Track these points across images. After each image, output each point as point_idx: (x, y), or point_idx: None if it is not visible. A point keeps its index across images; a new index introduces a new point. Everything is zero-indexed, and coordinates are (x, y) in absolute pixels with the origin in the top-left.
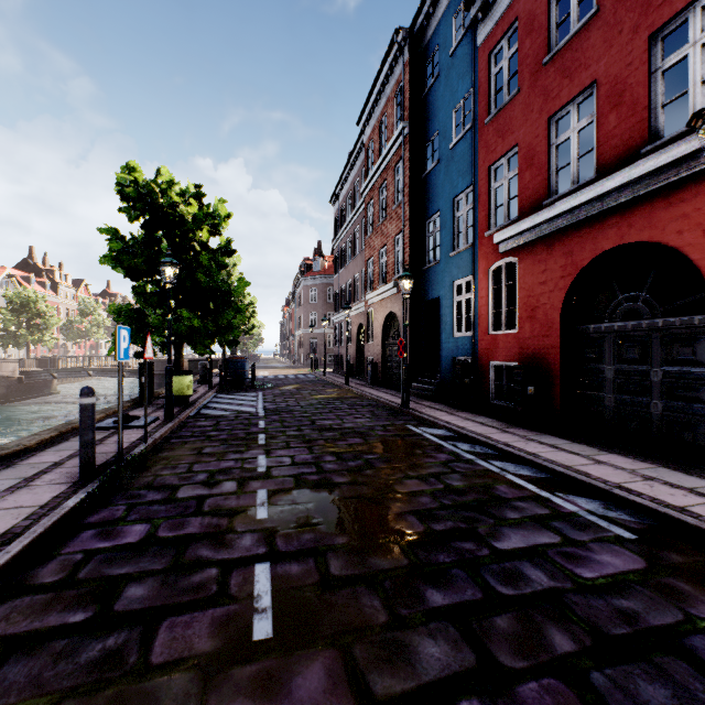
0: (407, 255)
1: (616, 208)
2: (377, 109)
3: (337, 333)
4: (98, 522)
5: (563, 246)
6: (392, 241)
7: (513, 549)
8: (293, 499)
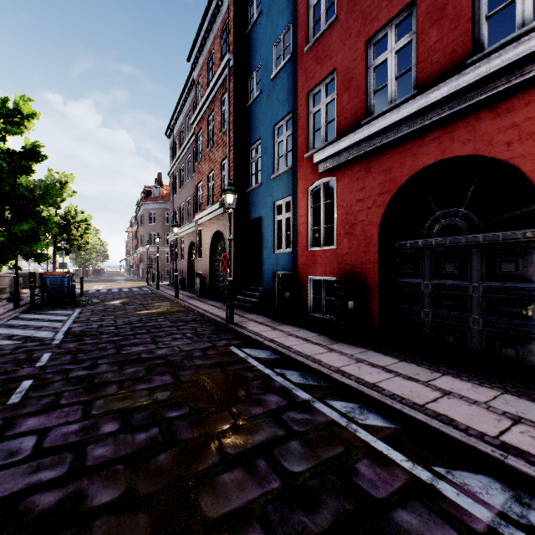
0: (232, 177)
1: (437, 123)
2: (205, 47)
3: (172, 250)
4: None
5: (382, 163)
6: (219, 166)
7: None
8: None
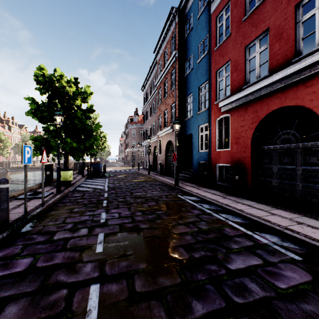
0: (177, 113)
1: (279, 89)
2: (163, 45)
3: (144, 150)
4: (3, 257)
5: (252, 108)
6: (170, 107)
7: (238, 269)
8: (117, 239)
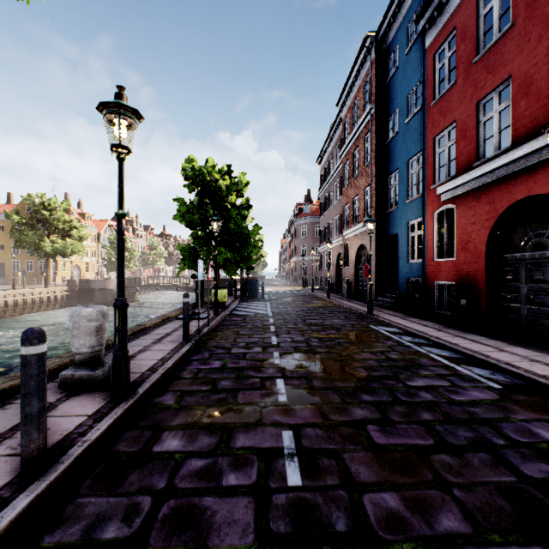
0: (373, 202)
1: (525, 169)
2: (351, 94)
3: (322, 260)
4: (198, 359)
5: (487, 196)
6: (362, 192)
7: (418, 385)
8: (293, 357)
